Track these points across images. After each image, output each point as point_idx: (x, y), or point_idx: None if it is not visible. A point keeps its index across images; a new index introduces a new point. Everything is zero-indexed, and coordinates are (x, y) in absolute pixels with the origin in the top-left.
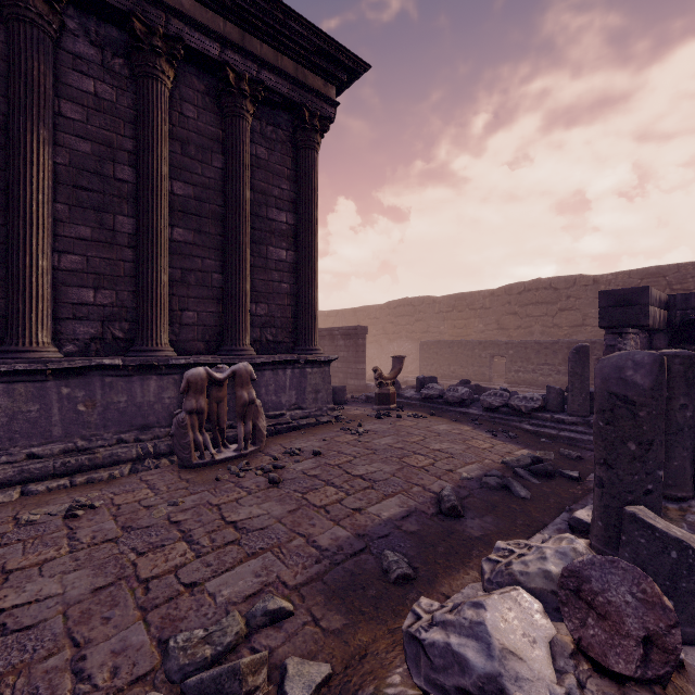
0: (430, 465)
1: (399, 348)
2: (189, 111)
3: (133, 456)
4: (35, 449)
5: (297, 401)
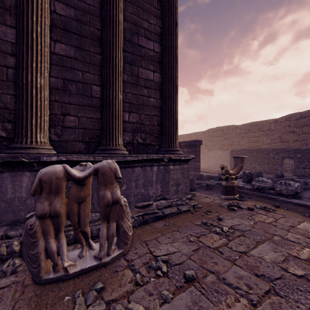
0: None
1: (214, 154)
2: None
3: None
4: None
5: (161, 192)
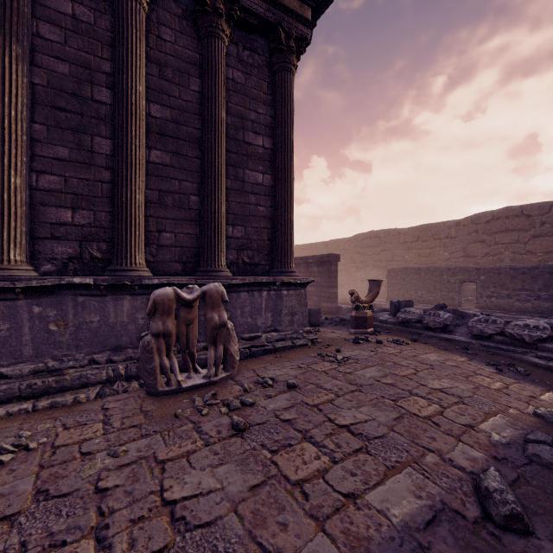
0: (438, 415)
1: (365, 275)
2: (166, 34)
3: (102, 378)
4: (4, 368)
5: (272, 323)
